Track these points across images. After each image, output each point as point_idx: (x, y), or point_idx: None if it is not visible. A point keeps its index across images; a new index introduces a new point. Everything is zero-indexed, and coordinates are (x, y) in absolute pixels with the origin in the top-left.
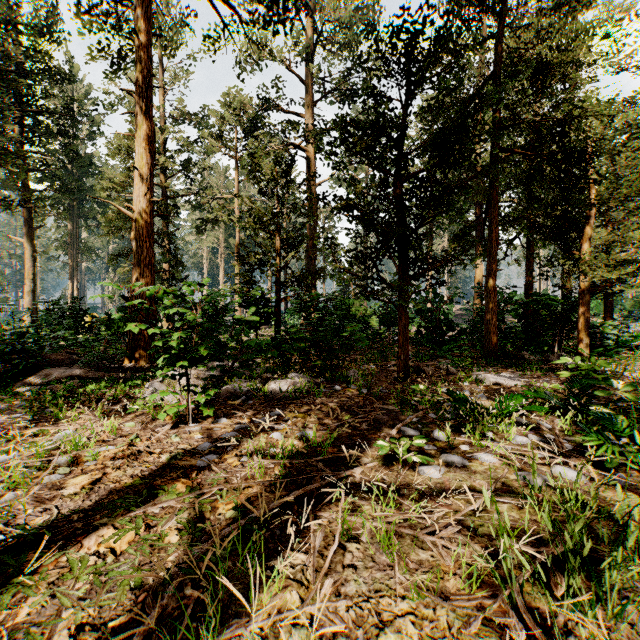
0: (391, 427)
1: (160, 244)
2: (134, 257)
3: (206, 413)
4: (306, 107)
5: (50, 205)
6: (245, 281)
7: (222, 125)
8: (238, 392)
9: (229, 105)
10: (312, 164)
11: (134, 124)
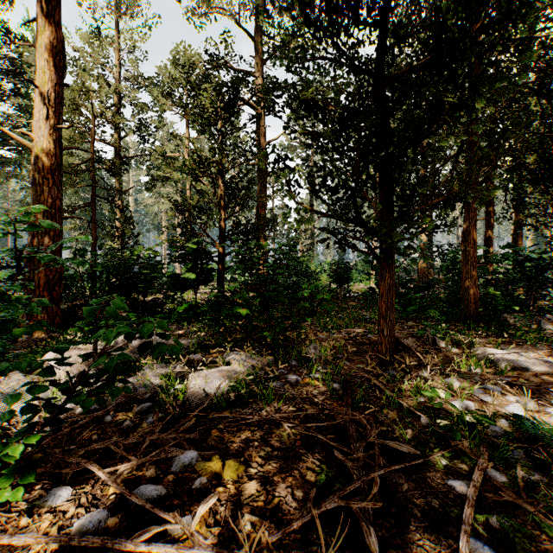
0: (432, 529)
1: (108, 200)
2: (32, 198)
3: (4, 497)
4: (256, 67)
5: (0, 162)
6: (182, 232)
7: (171, 81)
8: (140, 393)
9: (178, 61)
10: (262, 123)
11: (78, 75)
